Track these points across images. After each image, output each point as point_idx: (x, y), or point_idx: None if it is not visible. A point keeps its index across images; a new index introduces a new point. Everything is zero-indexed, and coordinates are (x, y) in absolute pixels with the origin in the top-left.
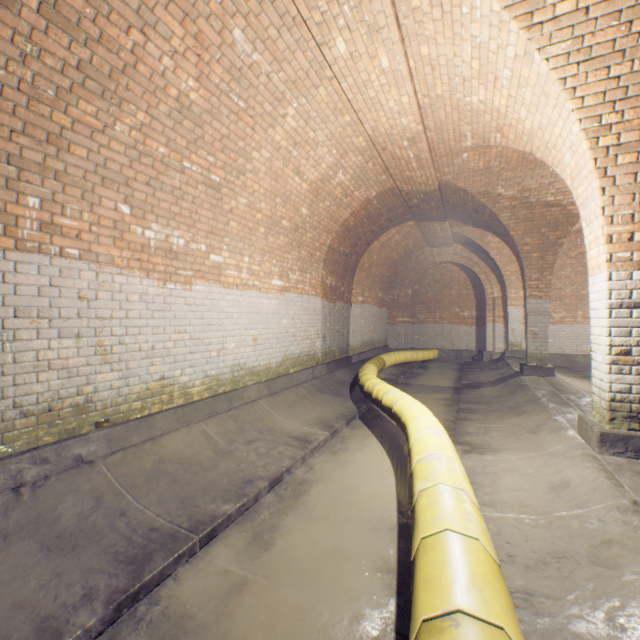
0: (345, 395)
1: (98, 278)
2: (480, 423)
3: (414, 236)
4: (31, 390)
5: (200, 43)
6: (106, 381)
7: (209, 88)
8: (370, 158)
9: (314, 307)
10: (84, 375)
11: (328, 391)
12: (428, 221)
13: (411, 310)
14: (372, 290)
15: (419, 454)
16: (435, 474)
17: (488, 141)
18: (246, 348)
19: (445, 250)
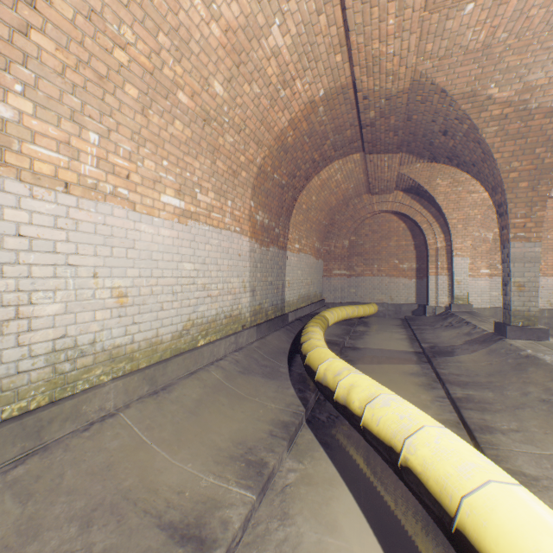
0: (282, 375)
1: None
2: (526, 442)
3: (356, 177)
4: None
5: None
6: None
7: None
8: (324, 2)
9: (239, 249)
10: None
11: (258, 370)
12: (378, 153)
13: (348, 262)
14: (309, 238)
15: None
16: None
17: None
18: (96, 312)
19: (385, 198)
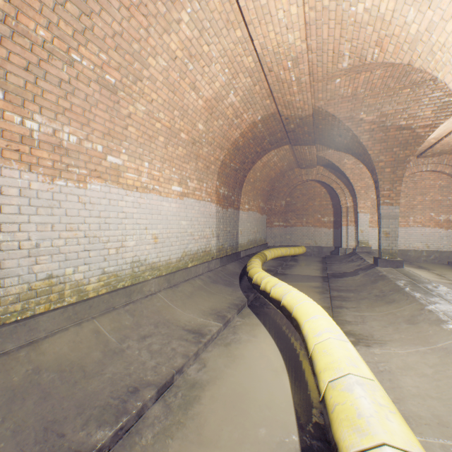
0: (235, 285)
1: None
2: (355, 311)
3: (288, 159)
4: None
5: None
6: None
7: None
8: (257, 81)
9: (210, 211)
10: None
11: (221, 282)
12: (300, 145)
13: (284, 216)
14: (255, 200)
15: (329, 371)
16: (369, 420)
17: (365, 59)
18: (146, 246)
19: (310, 171)
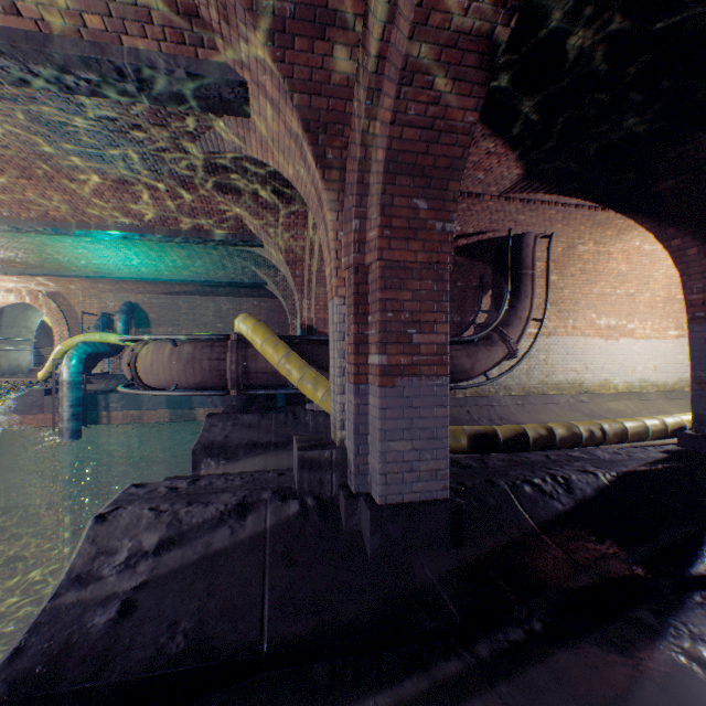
0: None
1: (584, 341)
2: None
3: None
4: (568, 376)
5: (627, 255)
6: (586, 377)
7: (630, 264)
8: None
9: None
10: (580, 374)
11: None
12: None
13: None
14: None
15: None
16: None
17: None
18: (648, 371)
19: None
